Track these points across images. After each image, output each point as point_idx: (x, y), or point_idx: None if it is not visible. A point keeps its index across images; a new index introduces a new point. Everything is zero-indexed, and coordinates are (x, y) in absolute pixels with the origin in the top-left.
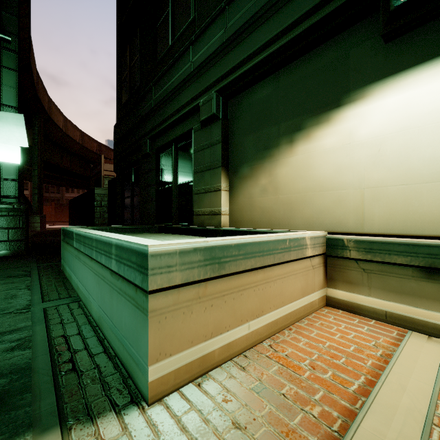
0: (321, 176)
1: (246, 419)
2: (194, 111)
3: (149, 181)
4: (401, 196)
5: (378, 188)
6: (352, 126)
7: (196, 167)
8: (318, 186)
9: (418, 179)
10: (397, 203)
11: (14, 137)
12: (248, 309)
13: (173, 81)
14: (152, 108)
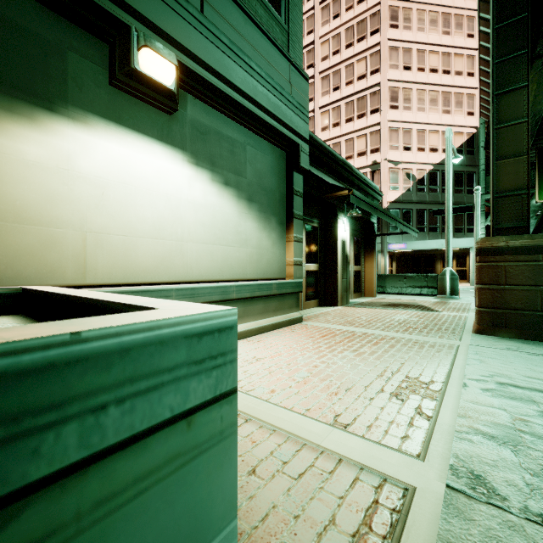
0: (18, 199)
1: (244, 466)
2: None
3: None
4: (123, 247)
5: (102, 235)
6: (72, 149)
7: None
8: (12, 214)
9: (135, 232)
10: (120, 253)
11: None
12: None
13: None
14: None
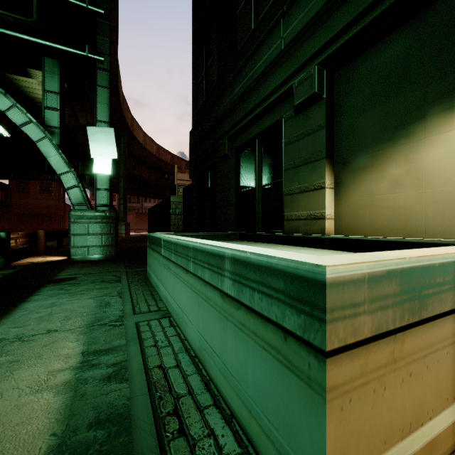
0: None
1: None
2: (285, 96)
3: (227, 184)
4: None
5: None
6: None
7: (288, 163)
8: None
9: None
10: None
11: (106, 150)
12: (454, 378)
13: (257, 68)
14: (232, 104)
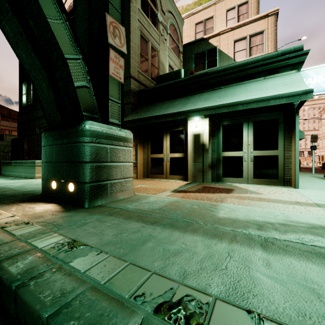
0: None
1: None
2: None
3: (37, 144)
4: None
5: None
6: None
7: None
8: None
9: None
10: None
11: None
12: None
13: None
14: (39, 117)
